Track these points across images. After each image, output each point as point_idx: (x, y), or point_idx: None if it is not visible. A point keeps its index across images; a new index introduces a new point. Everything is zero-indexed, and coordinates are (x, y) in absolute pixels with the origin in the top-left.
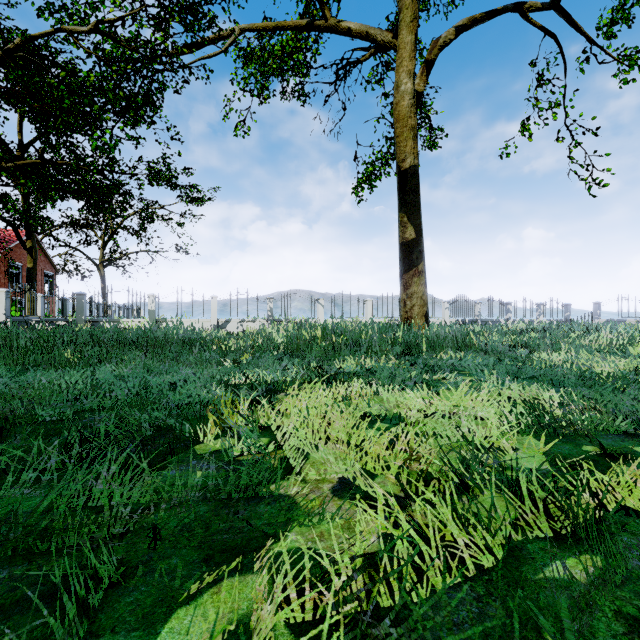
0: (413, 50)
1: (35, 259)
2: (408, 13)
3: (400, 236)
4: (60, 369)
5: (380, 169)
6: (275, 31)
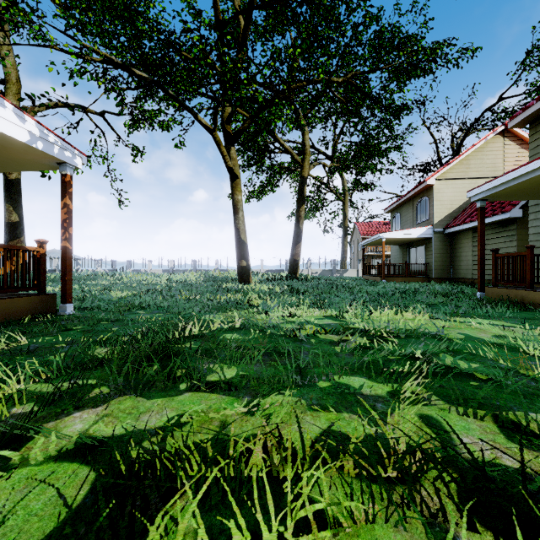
0: None
1: None
2: (14, 88)
3: (7, 218)
4: None
5: None
6: None
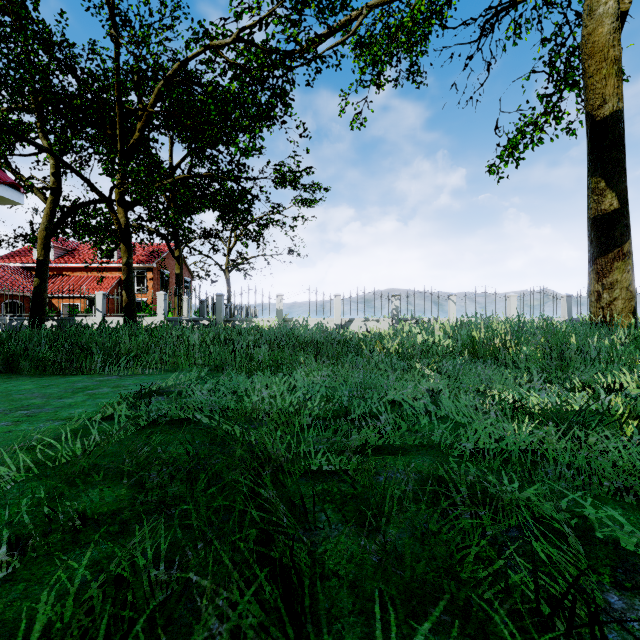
0: None
1: (181, 266)
2: None
3: (592, 208)
4: (255, 374)
5: (532, 136)
6: None
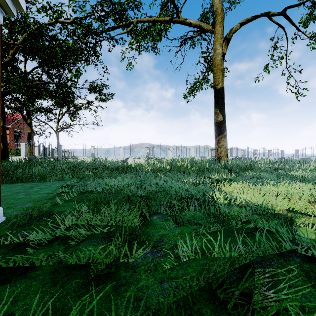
0: (222, 34)
1: (31, 128)
2: (220, 17)
3: (215, 119)
4: (104, 178)
5: (199, 87)
6: (153, 22)
